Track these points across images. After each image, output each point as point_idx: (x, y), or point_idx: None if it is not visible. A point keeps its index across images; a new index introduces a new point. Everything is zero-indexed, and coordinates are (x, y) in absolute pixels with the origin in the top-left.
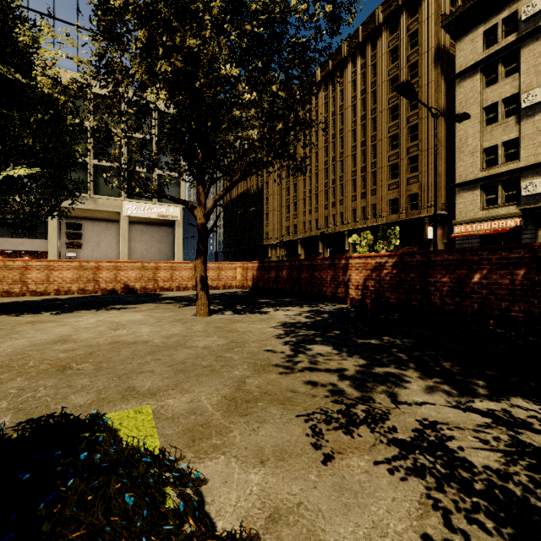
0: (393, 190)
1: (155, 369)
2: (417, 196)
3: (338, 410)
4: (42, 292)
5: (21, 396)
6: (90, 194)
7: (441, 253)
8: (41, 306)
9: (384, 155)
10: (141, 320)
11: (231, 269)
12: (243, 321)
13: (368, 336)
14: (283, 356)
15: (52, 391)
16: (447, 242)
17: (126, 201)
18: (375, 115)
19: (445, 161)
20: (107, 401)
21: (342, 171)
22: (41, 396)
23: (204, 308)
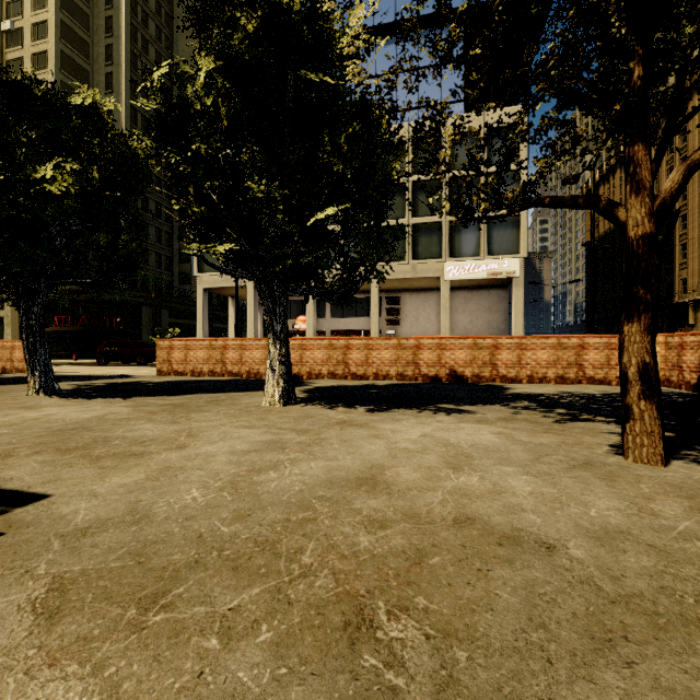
0: None
1: None
2: None
3: None
4: (362, 375)
5: None
6: (409, 261)
7: None
8: (358, 395)
9: None
10: (497, 449)
11: None
12: None
13: None
14: None
15: None
16: None
17: (447, 262)
18: None
19: None
20: None
21: None
22: None
23: (649, 442)
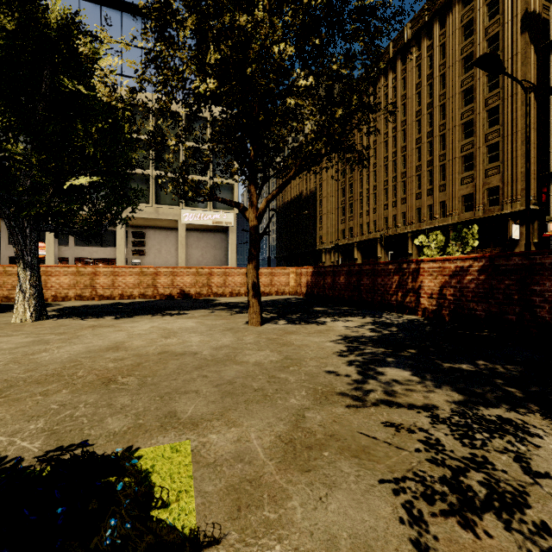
0: (467, 184)
1: (200, 389)
2: (497, 190)
3: (441, 477)
4: (108, 296)
5: (60, 414)
6: (152, 204)
7: (551, 253)
8: (105, 310)
9: (455, 146)
10: (192, 328)
11: (284, 274)
12: (298, 333)
13: (456, 359)
14: (349, 381)
15: (91, 410)
16: (538, 242)
17: (183, 209)
18: (444, 101)
19: (535, 146)
20: (144, 430)
21: (405, 166)
22: (79, 416)
23: (256, 316)
